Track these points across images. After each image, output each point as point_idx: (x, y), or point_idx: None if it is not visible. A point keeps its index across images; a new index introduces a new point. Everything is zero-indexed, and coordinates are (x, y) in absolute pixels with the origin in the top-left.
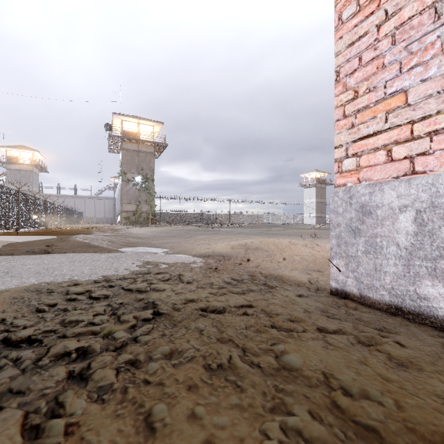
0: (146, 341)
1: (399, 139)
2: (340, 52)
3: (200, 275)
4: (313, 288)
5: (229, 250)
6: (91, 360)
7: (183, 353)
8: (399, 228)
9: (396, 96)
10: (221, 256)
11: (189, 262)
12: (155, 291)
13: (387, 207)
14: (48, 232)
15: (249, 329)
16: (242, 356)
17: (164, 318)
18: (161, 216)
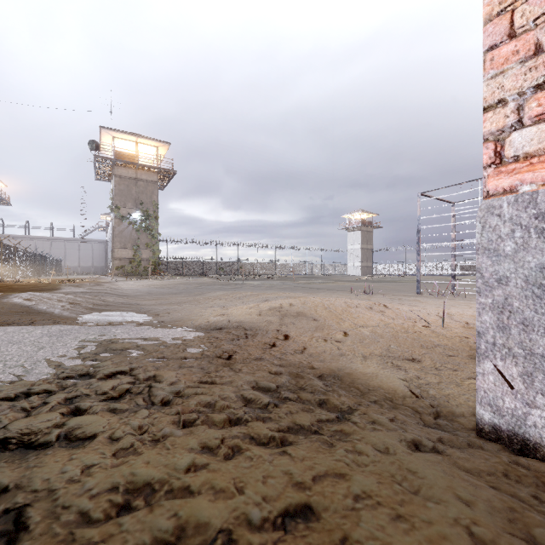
0: None
1: None
2: None
3: (196, 378)
4: (428, 413)
5: (254, 318)
6: None
7: None
8: None
9: None
10: (241, 329)
11: (185, 343)
12: (66, 445)
13: None
14: None
15: None
16: None
17: None
18: (169, 264)
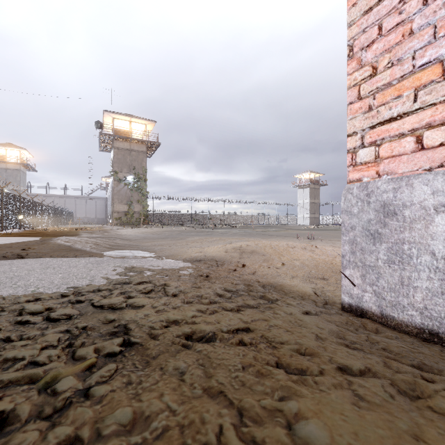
0: (101, 397)
1: (433, 122)
2: (354, 21)
3: (189, 285)
4: (321, 302)
5: (222, 253)
6: (6, 440)
7: (151, 421)
8: (434, 233)
9: (429, 68)
10: (214, 261)
11: (178, 268)
12: (131, 308)
13: (418, 206)
14: (31, 234)
15: (247, 370)
16: (238, 426)
17: (135, 352)
18: (155, 216)
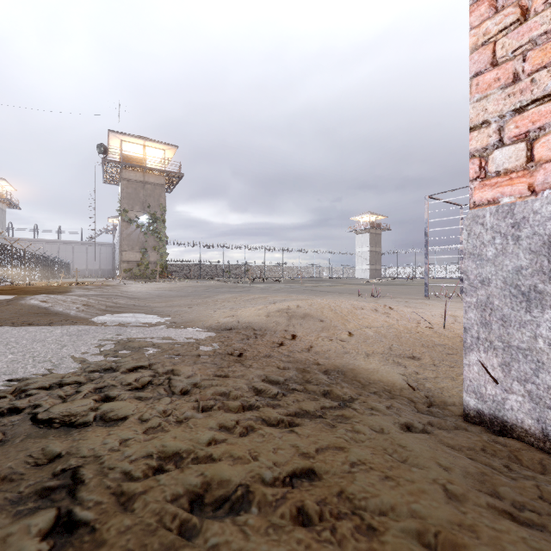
0: None
1: None
2: None
3: (210, 372)
4: (422, 402)
5: (263, 319)
6: None
7: None
8: None
9: None
10: (251, 329)
11: (197, 342)
12: (102, 425)
13: None
14: (5, 290)
15: None
16: None
17: None
18: (176, 267)
